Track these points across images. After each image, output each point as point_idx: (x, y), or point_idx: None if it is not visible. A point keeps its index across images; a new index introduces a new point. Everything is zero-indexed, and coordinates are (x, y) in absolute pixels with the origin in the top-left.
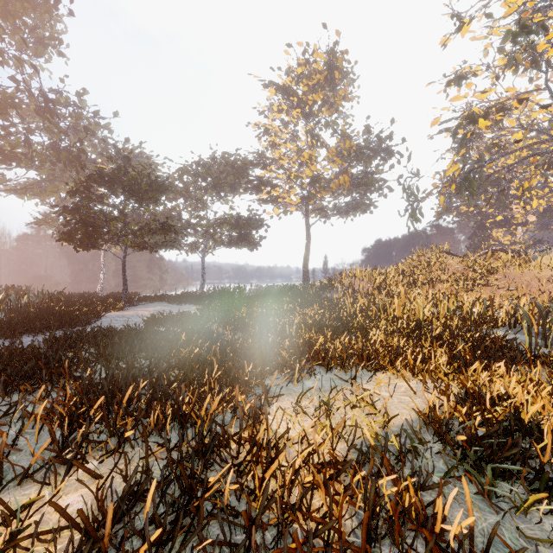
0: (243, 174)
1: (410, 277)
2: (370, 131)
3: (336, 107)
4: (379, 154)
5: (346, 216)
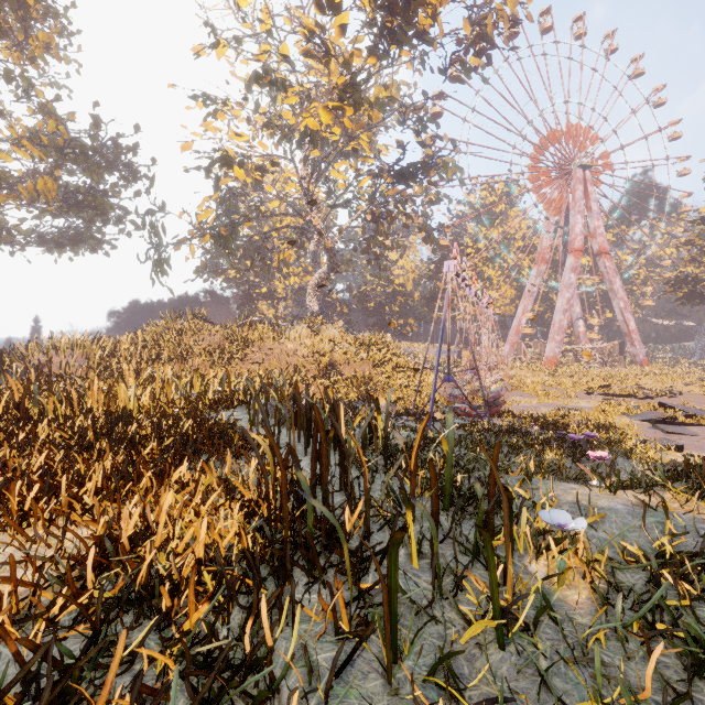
0: None
1: (153, 350)
2: (98, 126)
3: (31, 56)
4: (119, 169)
5: (60, 251)
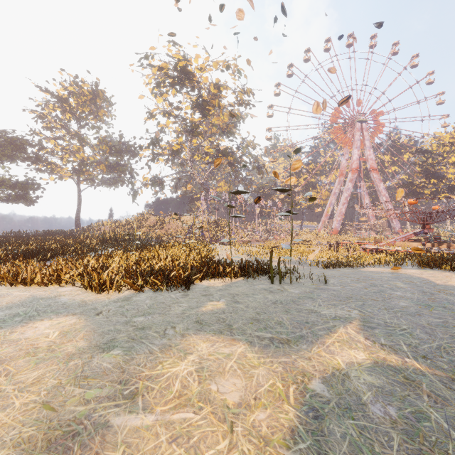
0: (21, 150)
1: (130, 225)
2: (120, 141)
3: (99, 119)
4: (129, 152)
5: (110, 186)
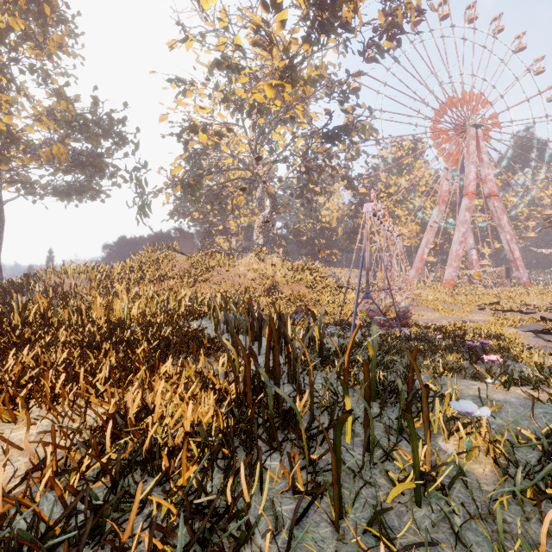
0: None
1: (138, 274)
2: (97, 104)
3: (48, 53)
4: (112, 136)
5: (68, 199)
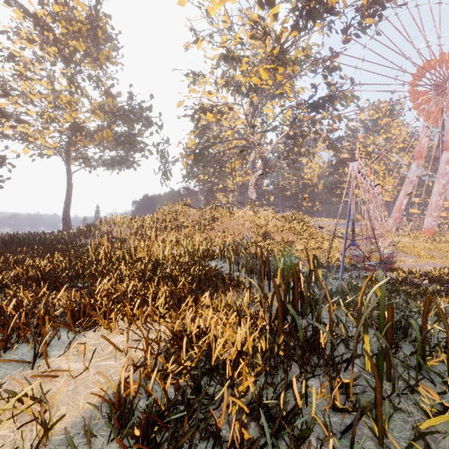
0: None
1: (162, 224)
2: (132, 98)
3: (100, 64)
4: (141, 120)
5: (112, 169)
